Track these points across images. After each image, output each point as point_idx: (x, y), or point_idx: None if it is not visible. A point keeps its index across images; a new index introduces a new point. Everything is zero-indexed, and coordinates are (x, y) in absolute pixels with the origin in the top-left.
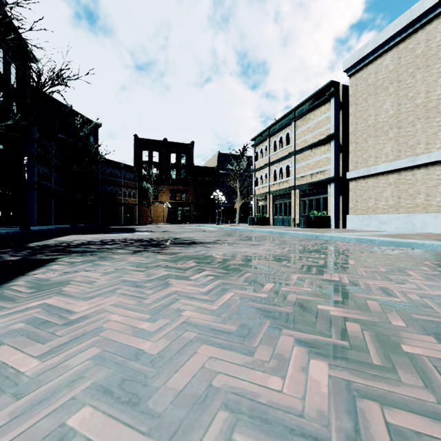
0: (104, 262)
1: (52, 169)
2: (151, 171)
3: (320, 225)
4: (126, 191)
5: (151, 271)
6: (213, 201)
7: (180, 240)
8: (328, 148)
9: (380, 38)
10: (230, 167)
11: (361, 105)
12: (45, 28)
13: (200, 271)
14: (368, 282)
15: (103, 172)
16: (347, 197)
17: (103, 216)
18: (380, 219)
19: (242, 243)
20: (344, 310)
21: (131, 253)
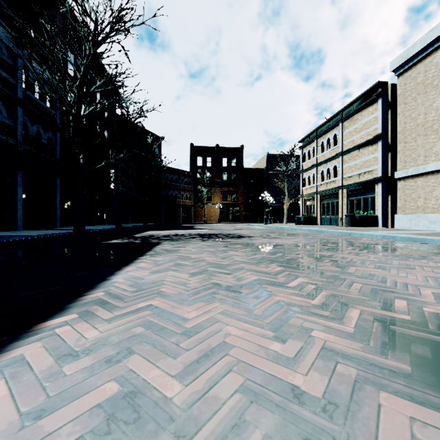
0: (188, 244)
1: (129, 178)
2: (205, 175)
3: (366, 224)
4: (184, 194)
5: (216, 248)
6: (262, 201)
7: (231, 235)
8: (375, 148)
9: (429, 37)
10: (278, 168)
11: (410, 104)
12: (141, 89)
13: (244, 249)
14: (341, 255)
15: (165, 178)
16: (397, 196)
17: (165, 216)
18: (429, 218)
19: (279, 237)
20: (308, 261)
21: (201, 241)
